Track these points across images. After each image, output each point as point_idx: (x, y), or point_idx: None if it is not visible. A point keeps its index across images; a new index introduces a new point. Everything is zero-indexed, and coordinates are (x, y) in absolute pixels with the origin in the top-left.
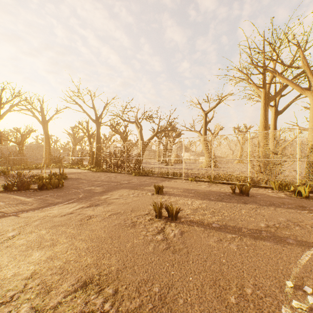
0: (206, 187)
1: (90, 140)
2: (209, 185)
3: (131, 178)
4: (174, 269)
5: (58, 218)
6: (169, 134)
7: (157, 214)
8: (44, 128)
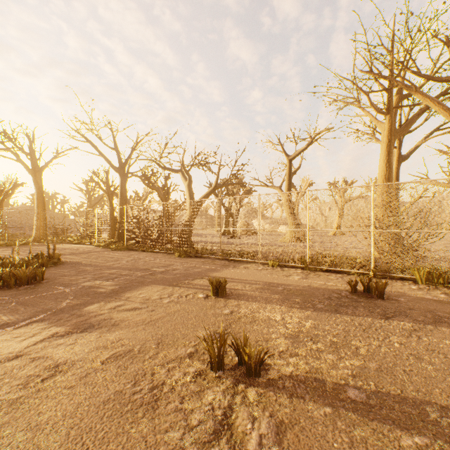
0: (301, 279)
1: (111, 199)
2: (304, 275)
3: (171, 262)
4: None
5: None
6: (235, 191)
7: (213, 361)
8: (35, 181)
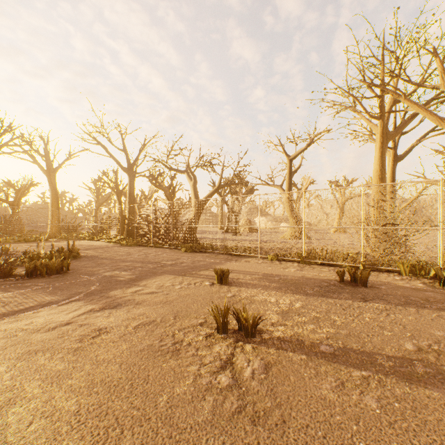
0: (296, 271)
1: (119, 198)
2: (300, 268)
3: (179, 256)
4: None
5: (40, 335)
6: (237, 190)
7: (219, 326)
8: (50, 181)
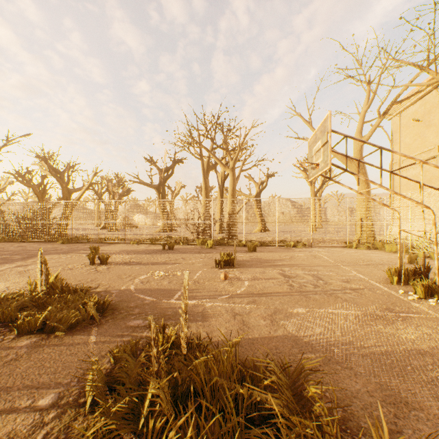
0: (145, 247)
1: None
2: (148, 246)
3: (58, 246)
4: (100, 276)
5: None
6: (115, 190)
7: (91, 262)
8: None
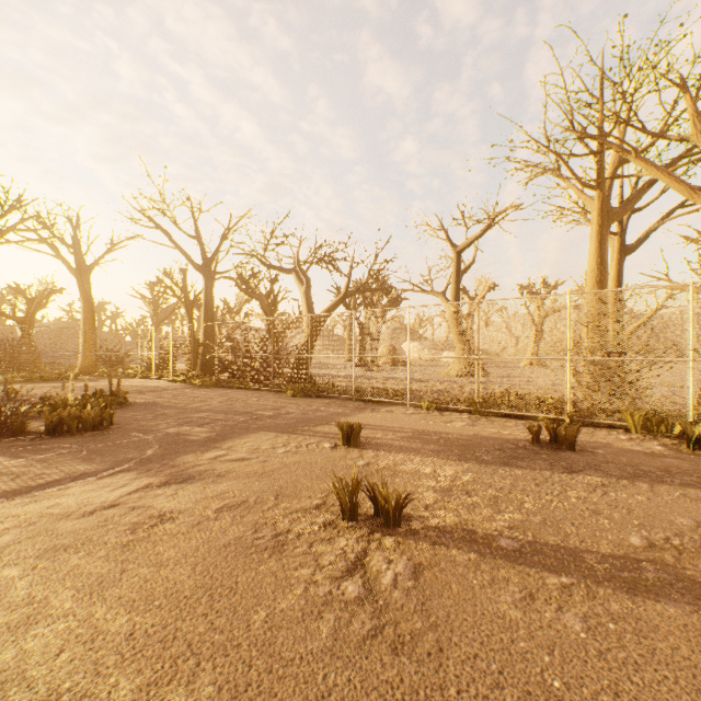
0: (466, 426)
1: (190, 312)
2: (471, 421)
3: (283, 404)
4: None
5: (71, 524)
6: (375, 299)
7: (345, 509)
8: (81, 285)
